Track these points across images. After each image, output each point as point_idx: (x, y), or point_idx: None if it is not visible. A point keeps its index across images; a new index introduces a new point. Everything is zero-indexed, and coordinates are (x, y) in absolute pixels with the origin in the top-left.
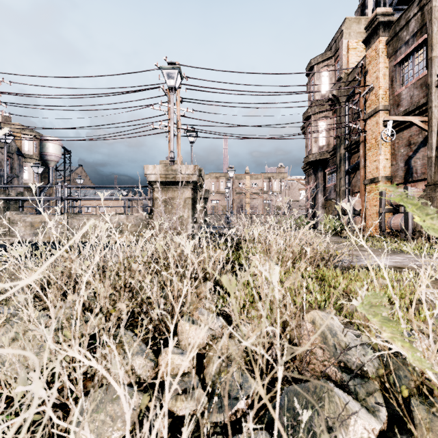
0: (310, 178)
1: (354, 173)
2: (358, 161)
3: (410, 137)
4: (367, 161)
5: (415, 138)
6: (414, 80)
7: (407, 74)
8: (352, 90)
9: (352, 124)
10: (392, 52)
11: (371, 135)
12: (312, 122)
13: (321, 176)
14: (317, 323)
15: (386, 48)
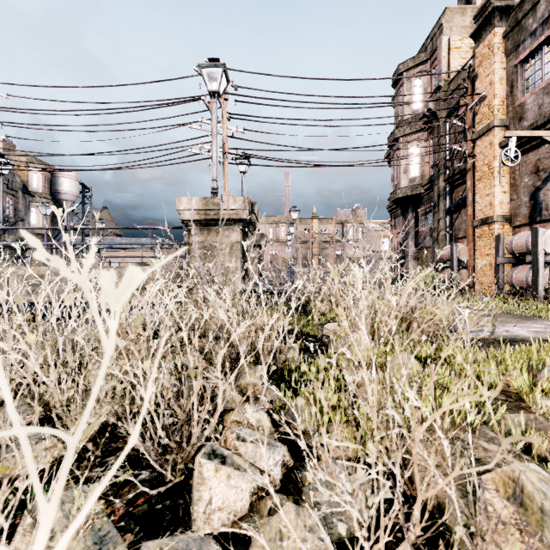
0: (397, 220)
1: (457, 212)
2: (464, 196)
3: (538, 162)
4: (477, 196)
5: (545, 162)
6: (544, 83)
7: (533, 77)
8: (455, 102)
9: (457, 146)
10: (512, 47)
11: (483, 160)
12: (400, 147)
13: (412, 217)
14: (533, 505)
15: (503, 43)
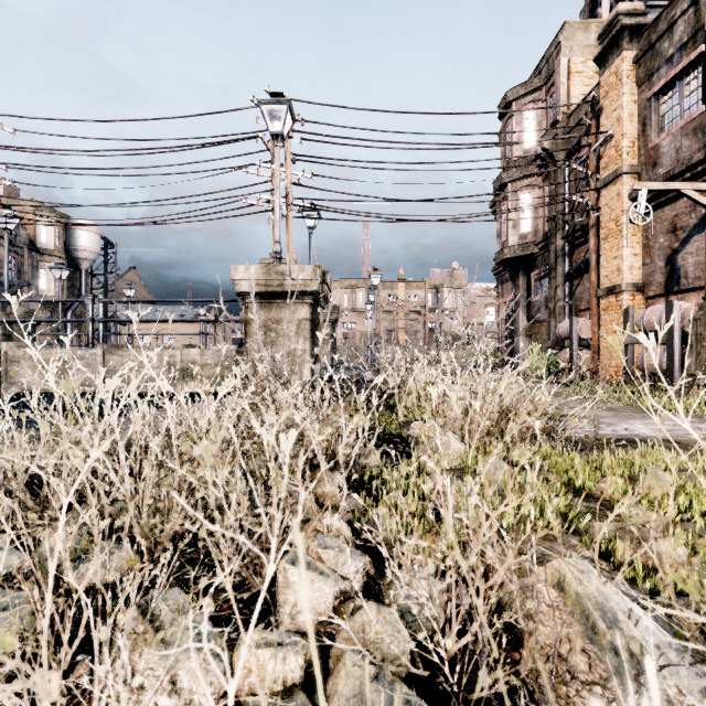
0: (505, 286)
1: (579, 278)
2: (587, 258)
3: (675, 218)
4: (602, 259)
5: (683, 219)
6: (682, 122)
7: (670, 113)
8: (575, 141)
9: (577, 196)
10: (644, 76)
11: (609, 214)
12: (509, 195)
13: (523, 283)
14: (570, 590)
15: (634, 70)
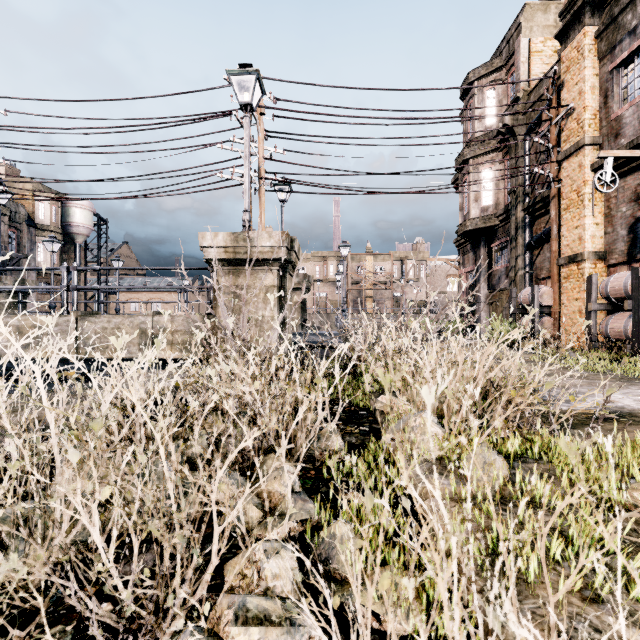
0: (466, 257)
1: (539, 248)
2: (547, 228)
3: (638, 187)
4: (563, 228)
5: None
6: None
7: (633, 84)
8: (536, 117)
9: (539, 168)
10: (606, 49)
11: (571, 185)
12: (470, 170)
13: (484, 253)
14: None
15: (595, 45)
